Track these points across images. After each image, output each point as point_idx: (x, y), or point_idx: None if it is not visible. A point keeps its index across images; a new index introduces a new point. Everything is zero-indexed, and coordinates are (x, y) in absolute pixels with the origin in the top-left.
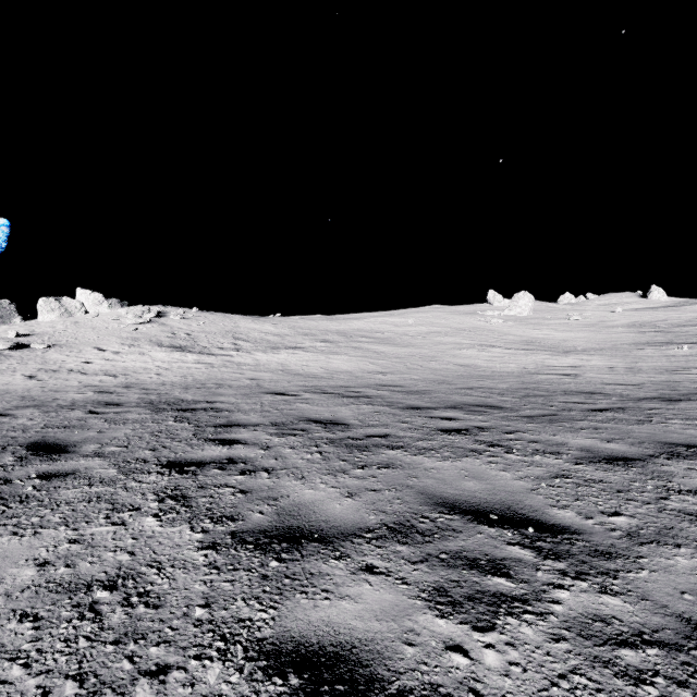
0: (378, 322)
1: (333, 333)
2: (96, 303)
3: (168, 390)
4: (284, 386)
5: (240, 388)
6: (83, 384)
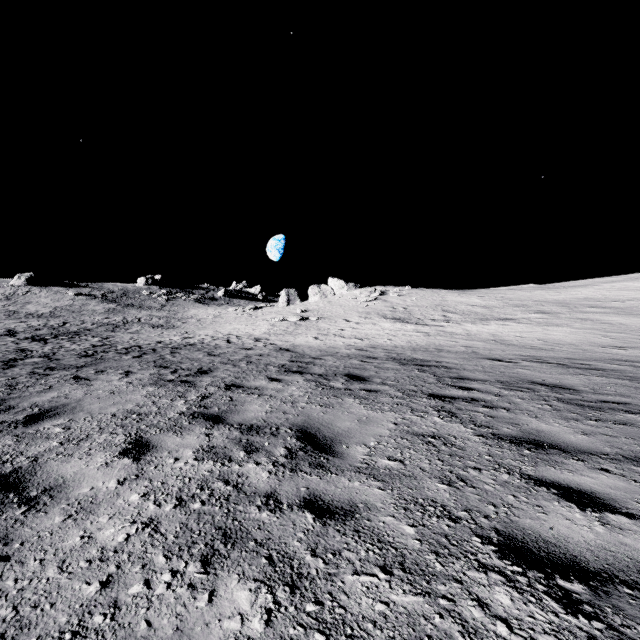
0: (615, 289)
1: (550, 304)
2: (340, 287)
3: (401, 351)
4: (499, 354)
5: (457, 353)
6: (345, 344)
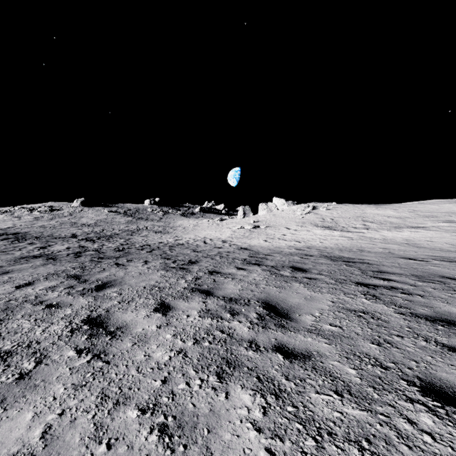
0: None
1: None
2: (281, 204)
3: (331, 251)
4: (412, 254)
5: (376, 253)
6: (287, 245)
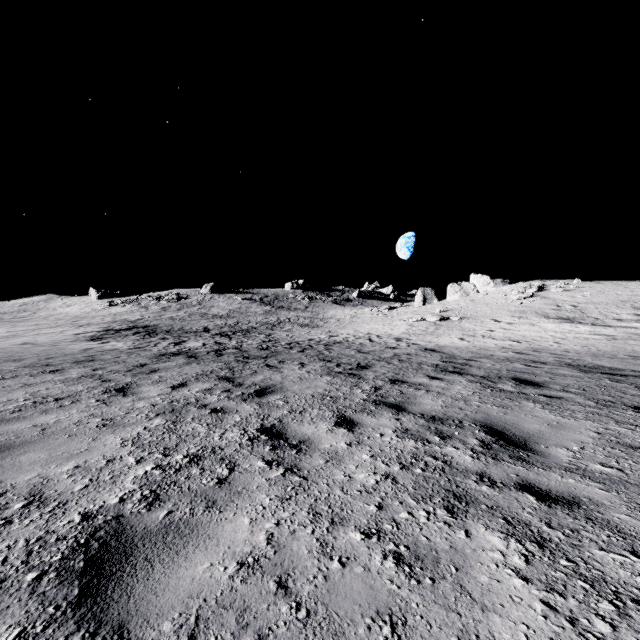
0: None
1: None
2: (484, 284)
3: (577, 356)
4: None
5: None
6: (498, 347)
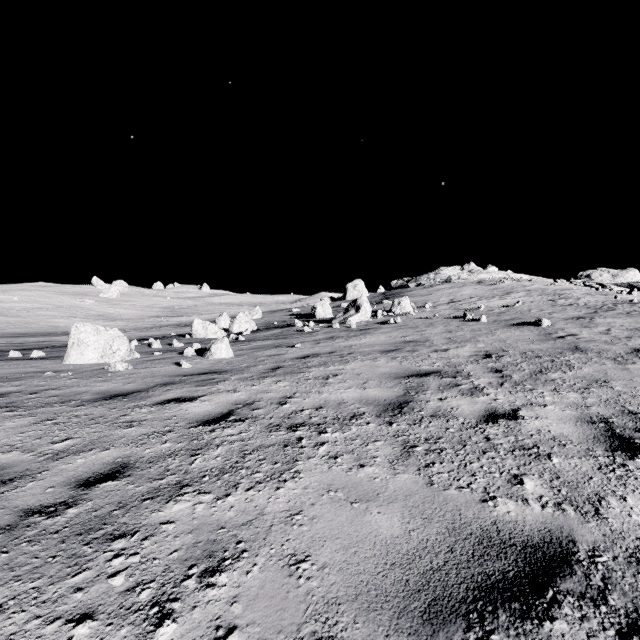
0: None
1: None
2: None
3: None
4: None
5: None
6: None
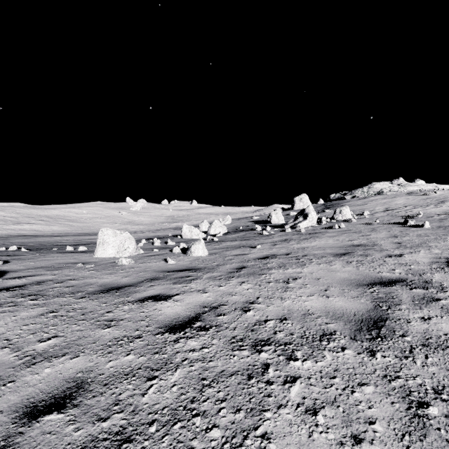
0: (67, 212)
1: (45, 217)
2: None
3: (7, 234)
4: (45, 233)
5: (31, 234)
6: None
